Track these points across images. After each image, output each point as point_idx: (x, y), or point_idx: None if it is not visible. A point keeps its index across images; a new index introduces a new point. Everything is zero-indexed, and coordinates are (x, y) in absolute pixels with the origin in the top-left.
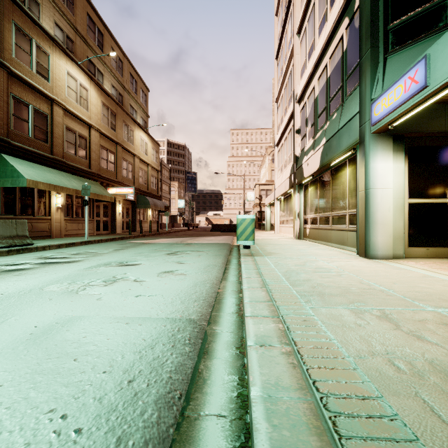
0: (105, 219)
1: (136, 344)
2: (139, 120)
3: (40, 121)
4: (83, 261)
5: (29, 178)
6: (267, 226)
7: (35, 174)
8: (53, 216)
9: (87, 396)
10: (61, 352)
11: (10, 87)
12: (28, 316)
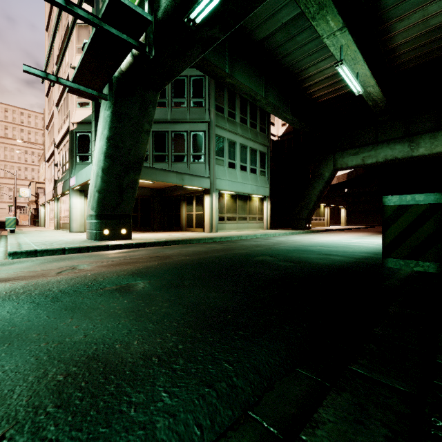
0: None
1: None
2: None
3: None
4: None
5: None
6: (42, 222)
7: None
8: None
9: None
10: None
11: None
12: None
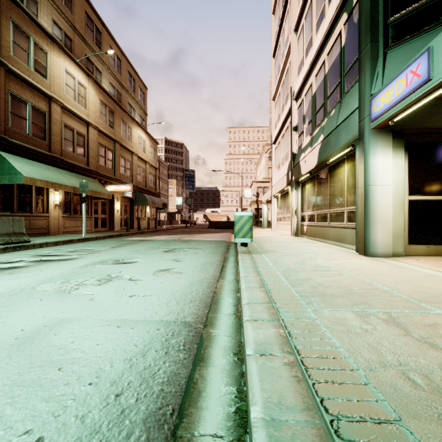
0: (103, 216)
1: (127, 351)
2: (137, 118)
3: (38, 118)
4: (79, 259)
5: (26, 176)
6: (264, 223)
7: (32, 171)
8: (51, 213)
9: (68, 414)
10: (46, 360)
11: (7, 84)
12: (15, 318)
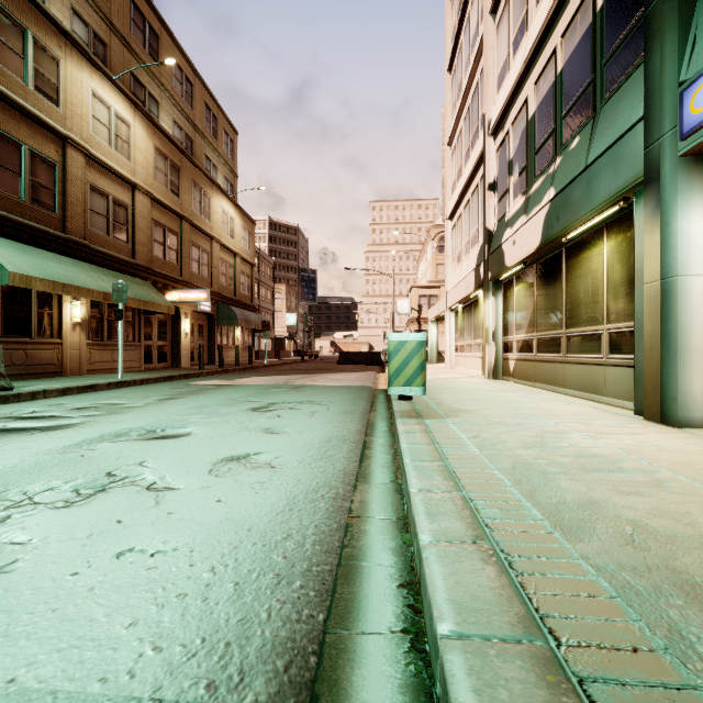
0: (161, 343)
1: None
2: (221, 182)
3: (43, 174)
4: (79, 426)
5: (13, 271)
6: (432, 355)
7: (27, 264)
8: (66, 338)
9: None
10: None
11: None
12: None
